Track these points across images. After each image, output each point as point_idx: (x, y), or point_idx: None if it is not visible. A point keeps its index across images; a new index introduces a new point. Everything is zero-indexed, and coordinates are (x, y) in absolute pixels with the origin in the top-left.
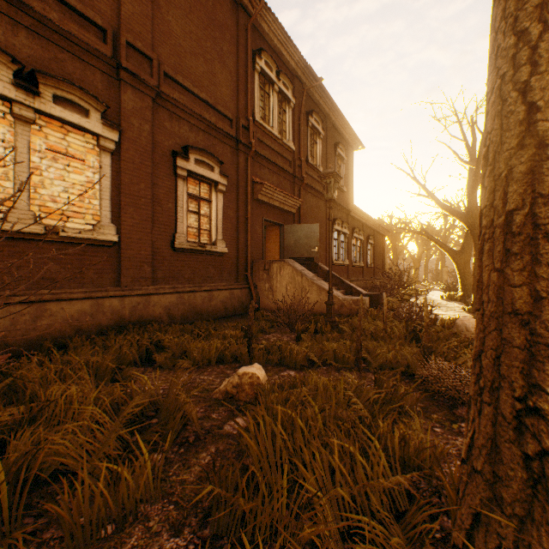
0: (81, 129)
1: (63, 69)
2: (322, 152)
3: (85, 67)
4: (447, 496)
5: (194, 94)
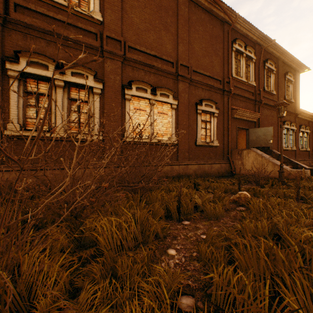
0: (166, 103)
1: (161, 83)
2: (274, 81)
3: (167, 79)
4: None
5: (203, 75)
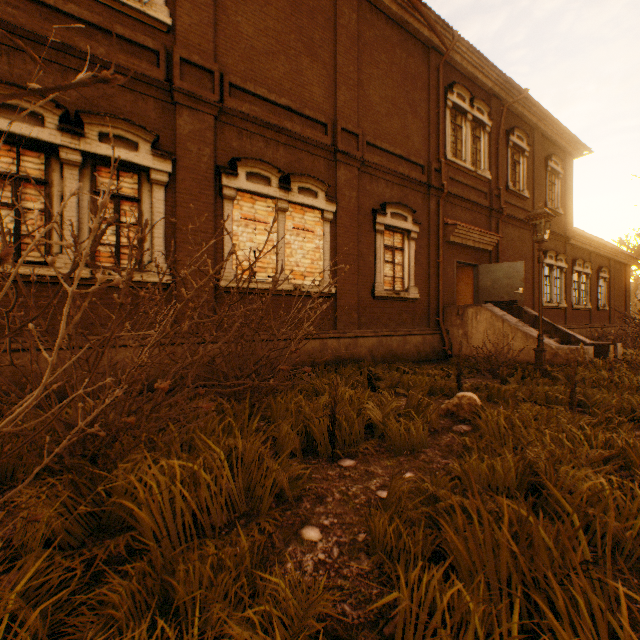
0: (312, 208)
1: (301, 166)
2: (526, 172)
3: (314, 159)
4: (633, 463)
5: (389, 153)
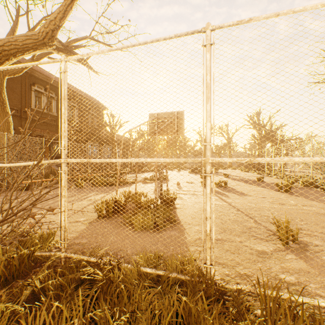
0: None
1: None
2: (78, 114)
3: None
4: None
5: None
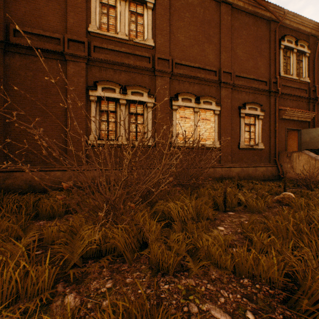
0: (209, 109)
1: (204, 91)
2: None
3: (210, 87)
4: None
5: (247, 78)
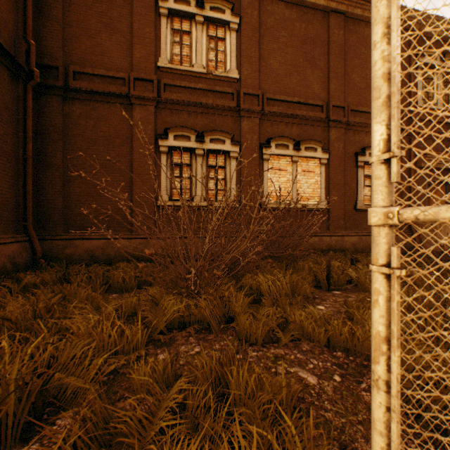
0: (313, 158)
1: (306, 134)
2: None
3: (314, 128)
4: None
5: (367, 113)
